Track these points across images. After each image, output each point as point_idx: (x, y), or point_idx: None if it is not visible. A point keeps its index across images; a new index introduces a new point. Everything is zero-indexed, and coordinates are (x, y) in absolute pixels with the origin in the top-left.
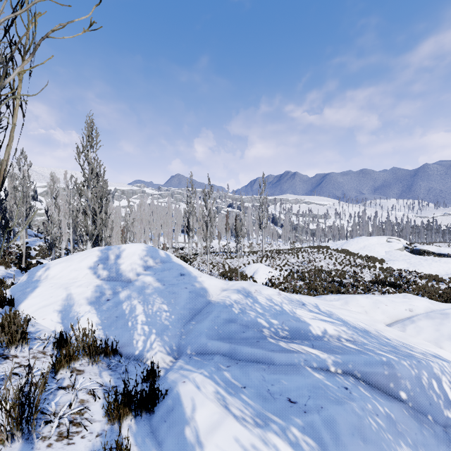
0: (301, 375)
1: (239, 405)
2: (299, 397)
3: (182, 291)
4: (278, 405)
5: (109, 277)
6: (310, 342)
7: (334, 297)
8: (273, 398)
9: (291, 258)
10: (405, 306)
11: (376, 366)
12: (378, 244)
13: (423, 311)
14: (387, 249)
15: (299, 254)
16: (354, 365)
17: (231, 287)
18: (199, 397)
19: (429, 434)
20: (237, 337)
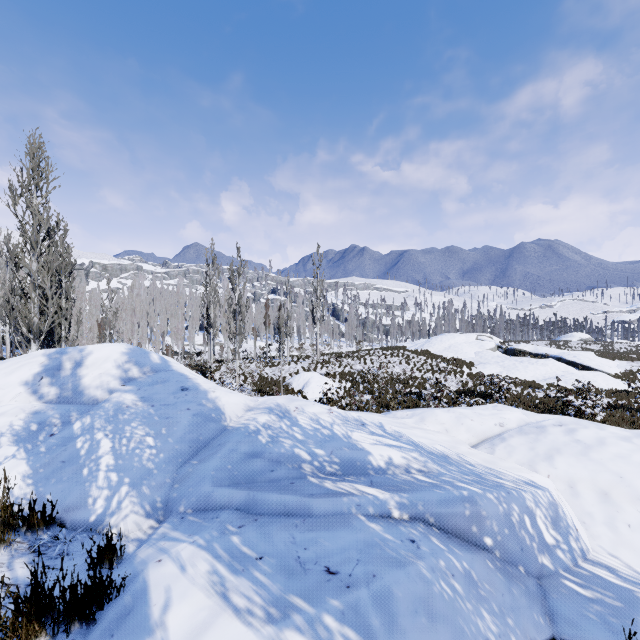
0: (350, 529)
1: (247, 589)
2: (343, 564)
3: (181, 414)
4: (309, 581)
5: (60, 397)
6: (368, 477)
7: (407, 413)
8: (303, 570)
9: (356, 363)
10: (495, 420)
11: (455, 505)
12: (467, 343)
13: (516, 426)
14: (477, 350)
15: (368, 357)
16: (425, 506)
17: (261, 404)
18: (181, 583)
19: (520, 592)
20: (262, 480)
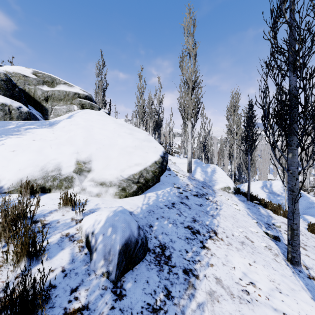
0: None
1: None
2: None
3: (302, 201)
4: None
5: (269, 192)
6: None
7: None
8: None
9: None
10: None
11: None
12: None
13: None
14: None
15: None
16: None
17: None
18: (308, 216)
19: None
20: None
